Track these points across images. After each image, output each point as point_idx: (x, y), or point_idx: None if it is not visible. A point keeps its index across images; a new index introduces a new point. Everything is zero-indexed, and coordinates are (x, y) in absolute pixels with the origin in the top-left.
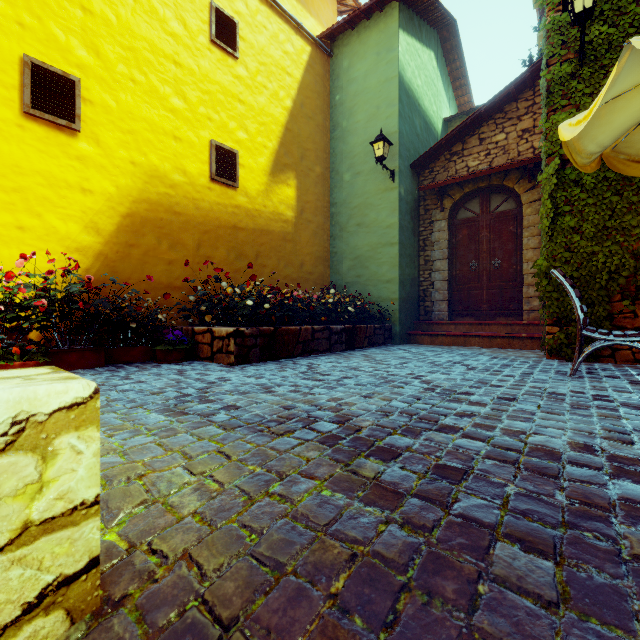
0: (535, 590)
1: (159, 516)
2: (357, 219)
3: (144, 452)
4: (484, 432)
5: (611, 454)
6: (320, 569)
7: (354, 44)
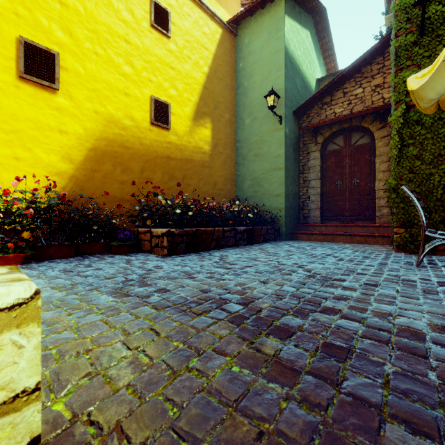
0: None
1: (99, 388)
2: (255, 151)
3: (93, 329)
4: (358, 314)
5: None
6: None
7: (252, 26)
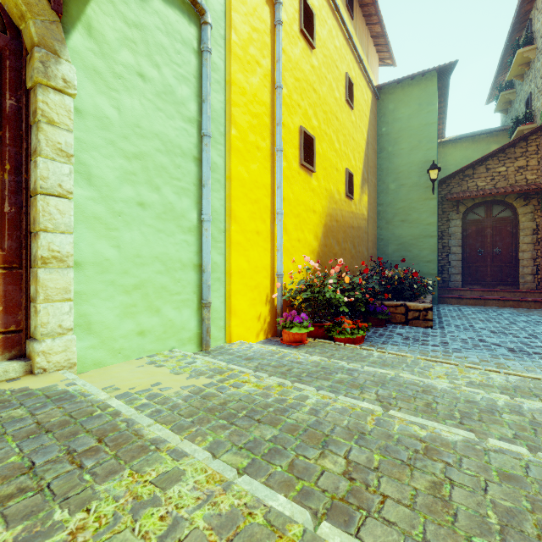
0: None
1: None
2: (401, 217)
3: None
4: None
5: None
6: None
7: (399, 94)
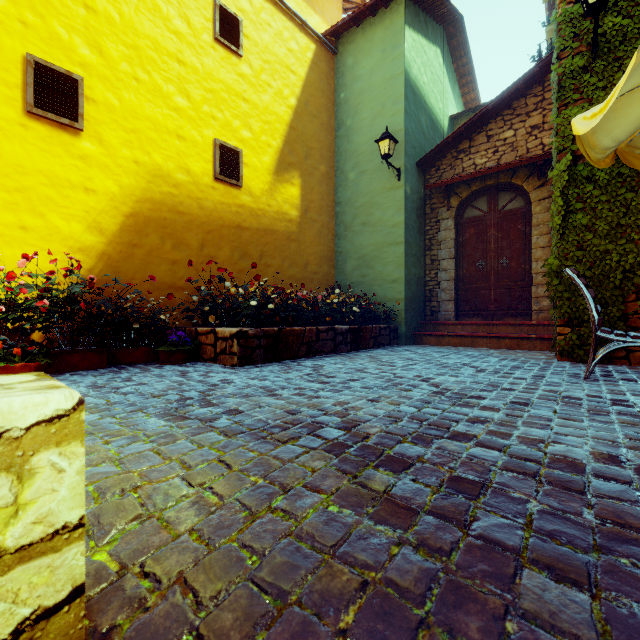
0: (571, 629)
1: (154, 533)
2: (362, 218)
3: (141, 461)
4: (499, 440)
5: (639, 466)
6: (327, 599)
7: (359, 41)
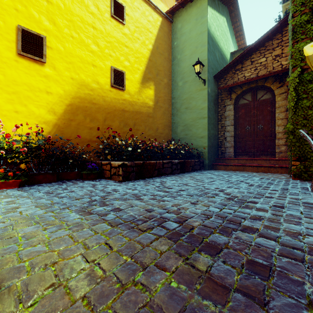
0: None
1: (60, 298)
2: (185, 105)
3: (61, 243)
4: (273, 233)
5: None
6: None
7: (184, 15)
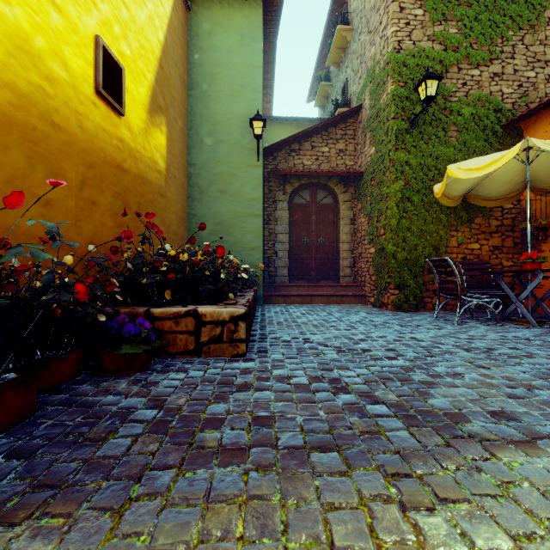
0: None
1: None
2: (220, 186)
3: None
4: None
5: None
6: None
7: (217, 13)
